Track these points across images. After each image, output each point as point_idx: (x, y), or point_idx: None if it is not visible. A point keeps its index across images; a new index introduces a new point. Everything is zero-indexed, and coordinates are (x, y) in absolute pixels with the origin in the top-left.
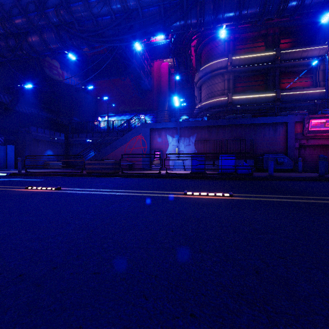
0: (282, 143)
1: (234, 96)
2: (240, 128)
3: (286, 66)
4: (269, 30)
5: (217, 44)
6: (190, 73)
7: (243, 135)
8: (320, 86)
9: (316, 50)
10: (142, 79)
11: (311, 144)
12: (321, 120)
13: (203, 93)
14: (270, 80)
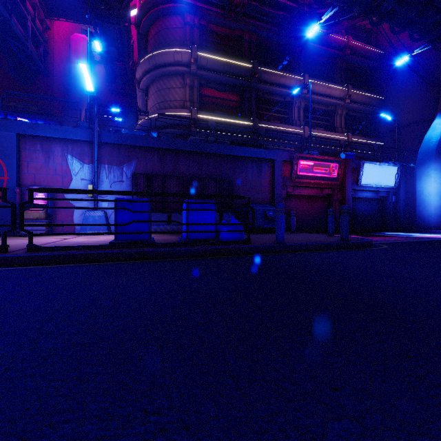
0: (268, 189)
1: (201, 114)
2: (213, 161)
3: (263, 90)
4: (245, 34)
5: (174, 25)
6: (130, 67)
7: (218, 173)
8: (296, 126)
9: (293, 79)
10: (20, 41)
11: (297, 194)
12: (310, 162)
13: (152, 101)
14: (246, 103)
